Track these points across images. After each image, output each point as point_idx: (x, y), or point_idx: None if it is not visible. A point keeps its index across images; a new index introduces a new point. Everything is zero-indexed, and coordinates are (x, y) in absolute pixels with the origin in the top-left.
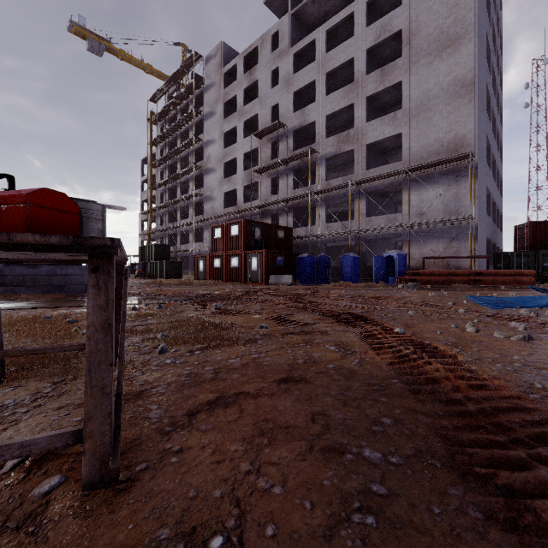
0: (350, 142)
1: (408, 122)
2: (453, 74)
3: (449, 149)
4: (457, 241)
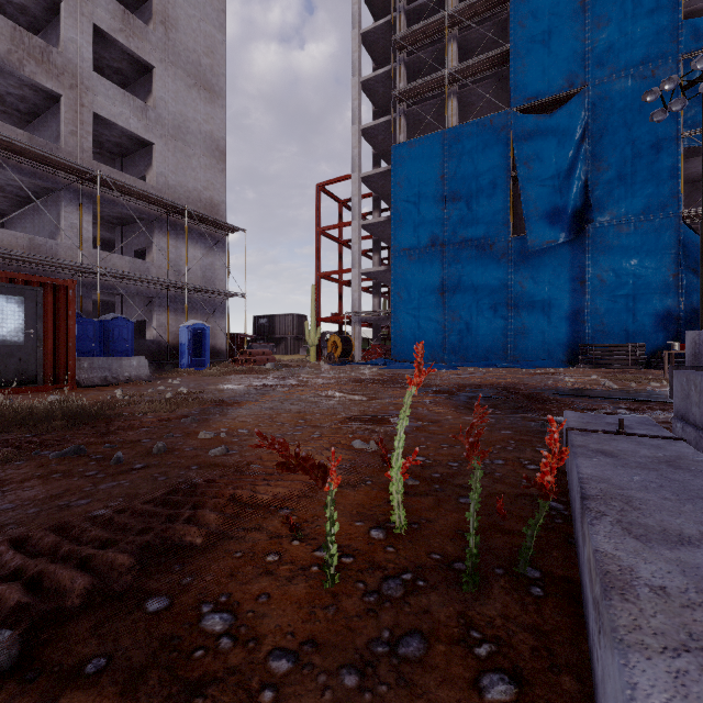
0: (54, 74)
1: (164, 136)
2: (210, 127)
3: (208, 209)
4: (214, 317)
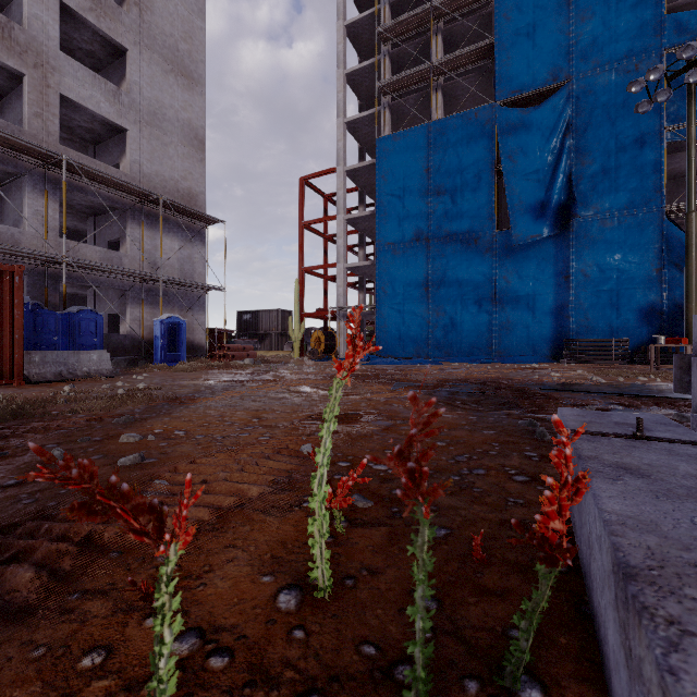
0: (16, 52)
1: (138, 122)
2: (188, 115)
3: (185, 200)
4: (192, 311)
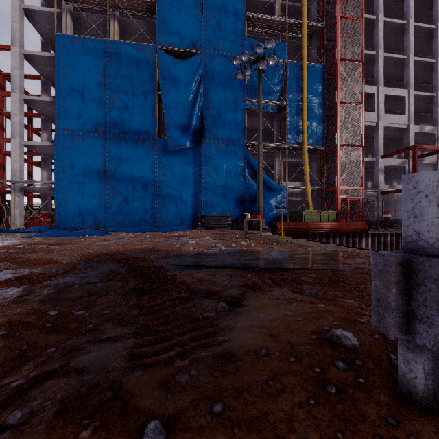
0: None
1: None
2: None
3: None
4: None
